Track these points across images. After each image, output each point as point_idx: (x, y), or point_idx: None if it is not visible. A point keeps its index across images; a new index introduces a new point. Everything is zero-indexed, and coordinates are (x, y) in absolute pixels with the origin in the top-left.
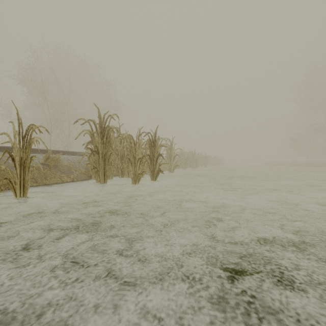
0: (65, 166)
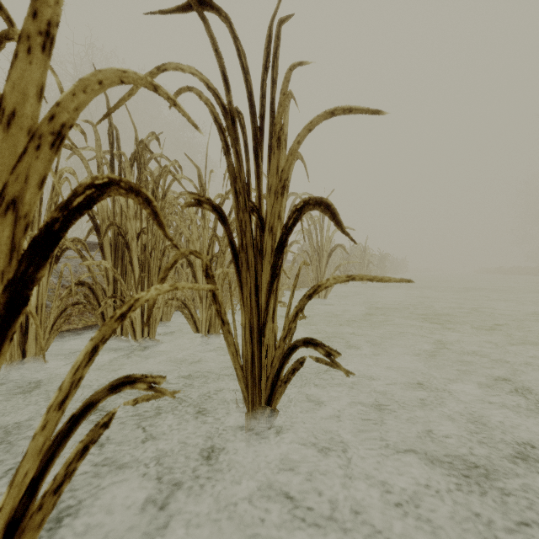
0: None
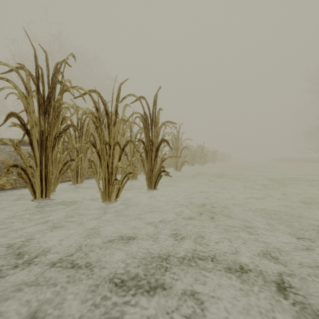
0: None
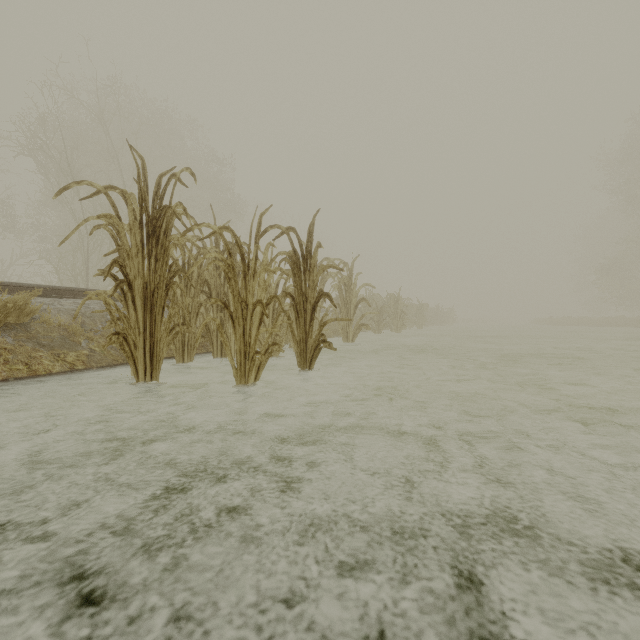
0: (58, 328)
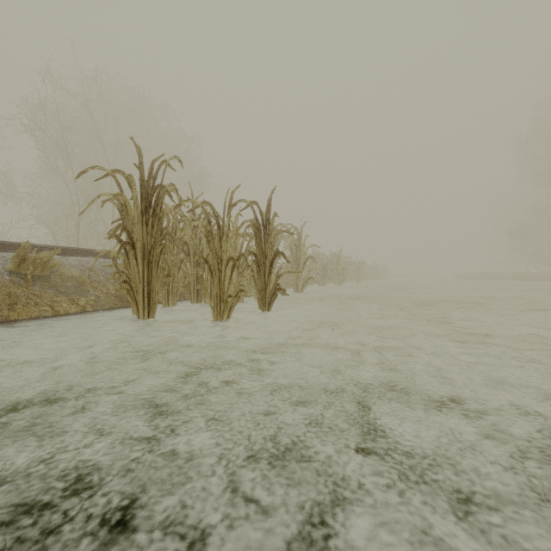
0: (71, 279)
